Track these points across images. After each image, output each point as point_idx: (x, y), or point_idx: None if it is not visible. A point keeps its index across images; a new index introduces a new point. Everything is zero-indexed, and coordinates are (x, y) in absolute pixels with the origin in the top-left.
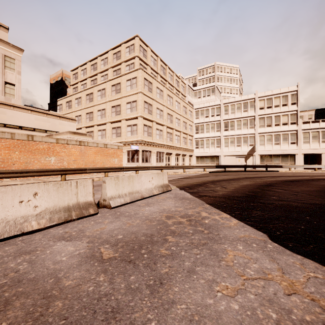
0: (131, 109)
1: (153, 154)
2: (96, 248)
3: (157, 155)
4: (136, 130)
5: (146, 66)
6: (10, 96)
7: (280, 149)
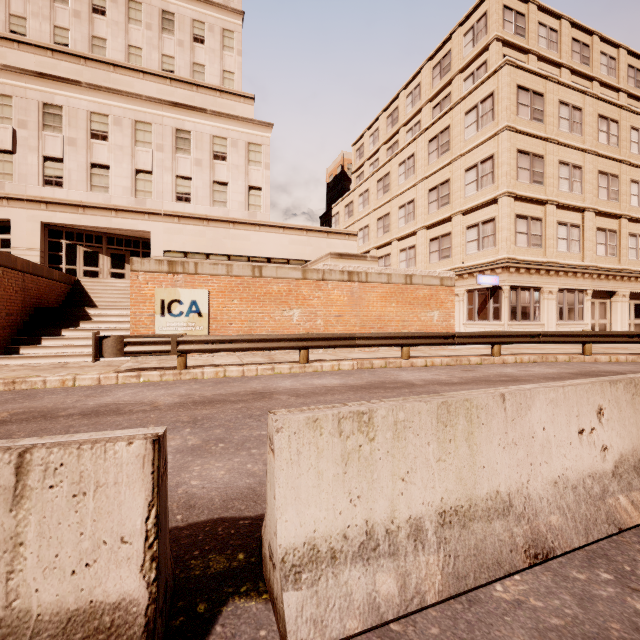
0: (479, 182)
1: (545, 297)
2: None
3: (559, 300)
4: (493, 235)
5: (523, 57)
6: (255, 209)
7: None
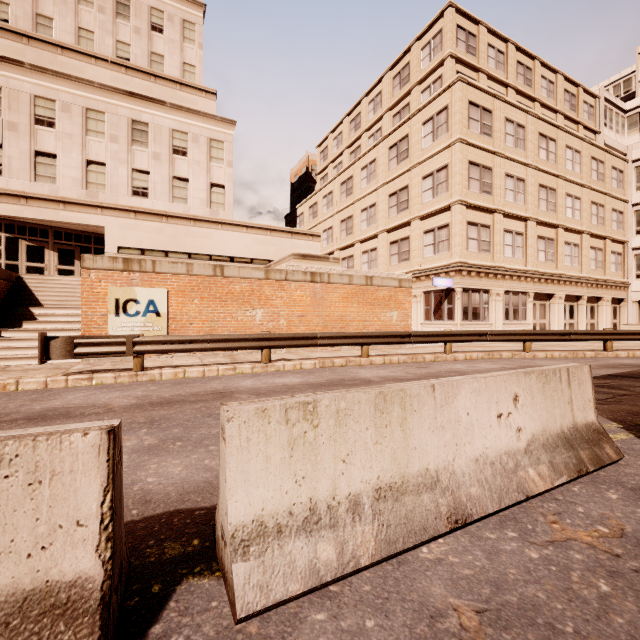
0: (434, 189)
1: (493, 299)
2: None
3: (506, 301)
4: (448, 240)
5: (474, 74)
6: (217, 207)
7: None
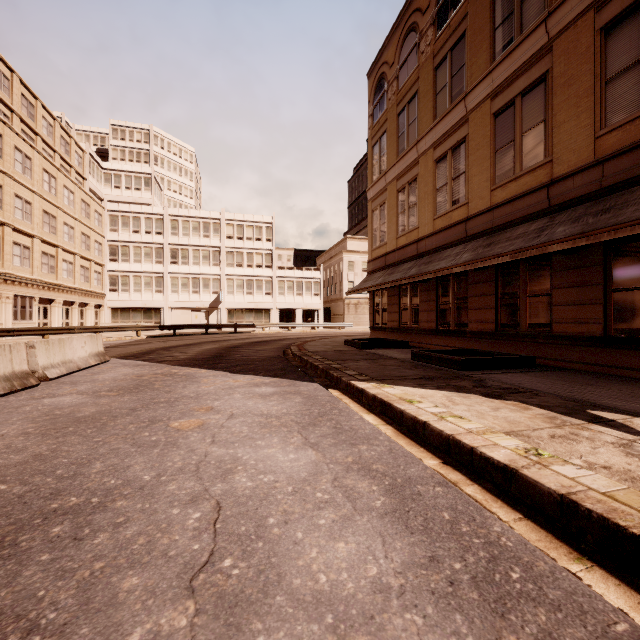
0: None
1: (4, 301)
2: (95, 394)
3: (15, 304)
4: None
5: None
6: None
7: (254, 300)
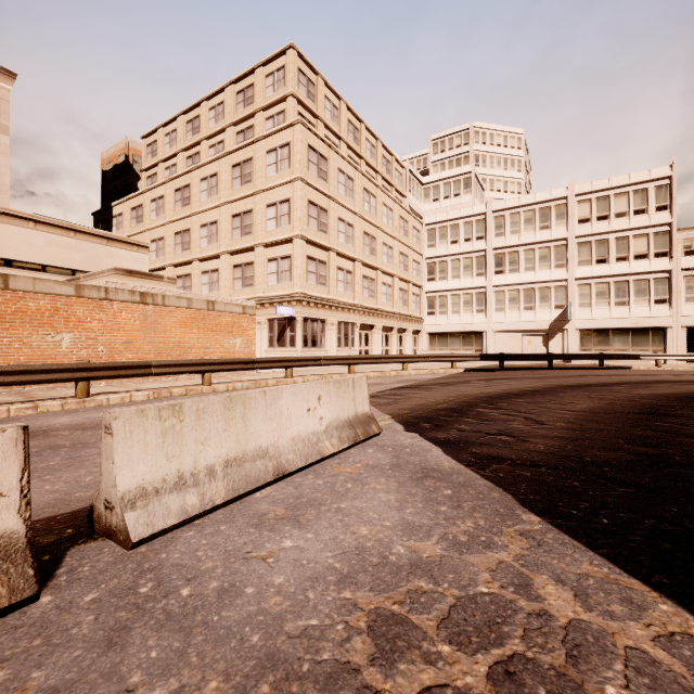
0: (278, 220)
1: (329, 328)
2: None
3: (339, 330)
4: (290, 271)
5: (314, 120)
6: None
7: (629, 315)
